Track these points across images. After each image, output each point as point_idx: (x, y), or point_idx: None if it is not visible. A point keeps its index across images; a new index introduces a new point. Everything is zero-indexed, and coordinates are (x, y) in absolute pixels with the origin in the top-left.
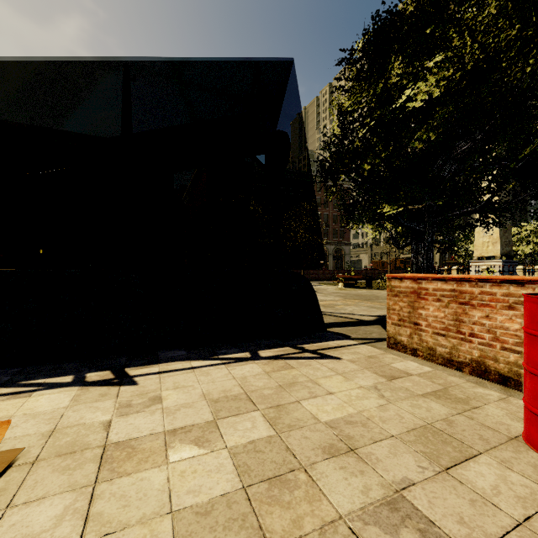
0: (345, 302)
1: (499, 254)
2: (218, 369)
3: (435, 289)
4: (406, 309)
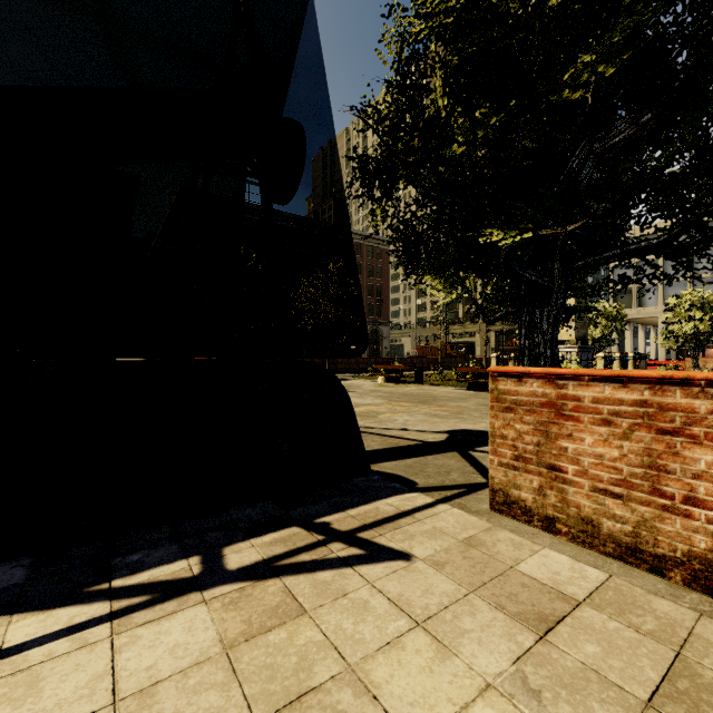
0: (391, 407)
1: (575, 338)
2: (82, 651)
3: (597, 400)
4: (531, 438)
